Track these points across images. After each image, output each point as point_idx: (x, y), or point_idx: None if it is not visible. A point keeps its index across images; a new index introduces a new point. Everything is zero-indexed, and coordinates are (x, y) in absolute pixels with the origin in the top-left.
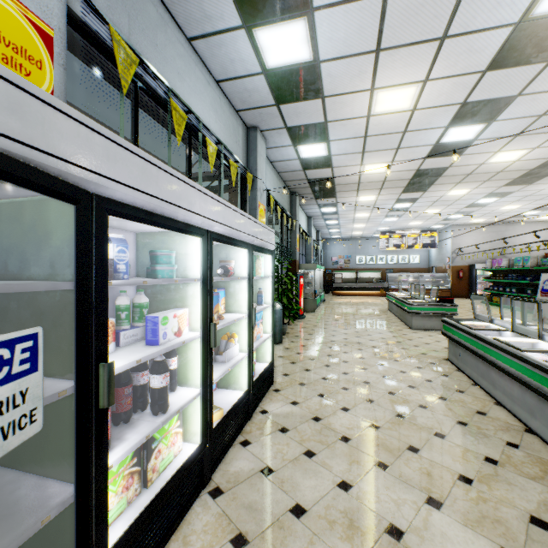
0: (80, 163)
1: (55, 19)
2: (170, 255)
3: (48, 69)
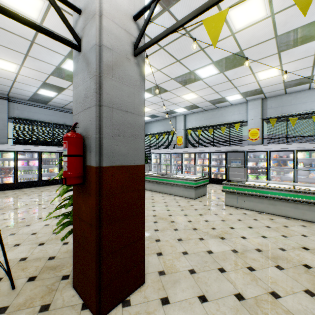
0: (244, 149)
1: (259, 126)
2: (261, 155)
3: (258, 133)
